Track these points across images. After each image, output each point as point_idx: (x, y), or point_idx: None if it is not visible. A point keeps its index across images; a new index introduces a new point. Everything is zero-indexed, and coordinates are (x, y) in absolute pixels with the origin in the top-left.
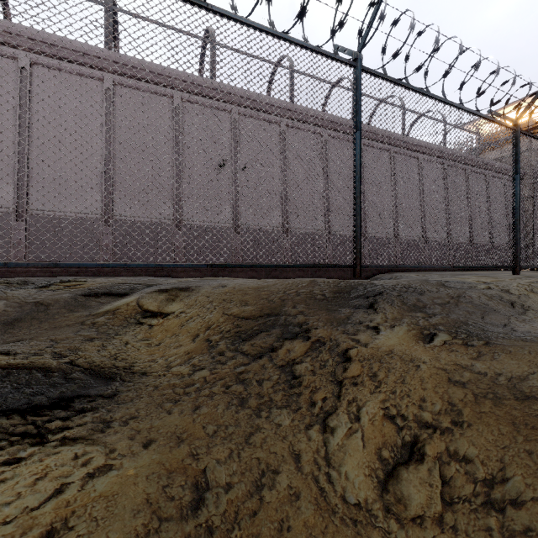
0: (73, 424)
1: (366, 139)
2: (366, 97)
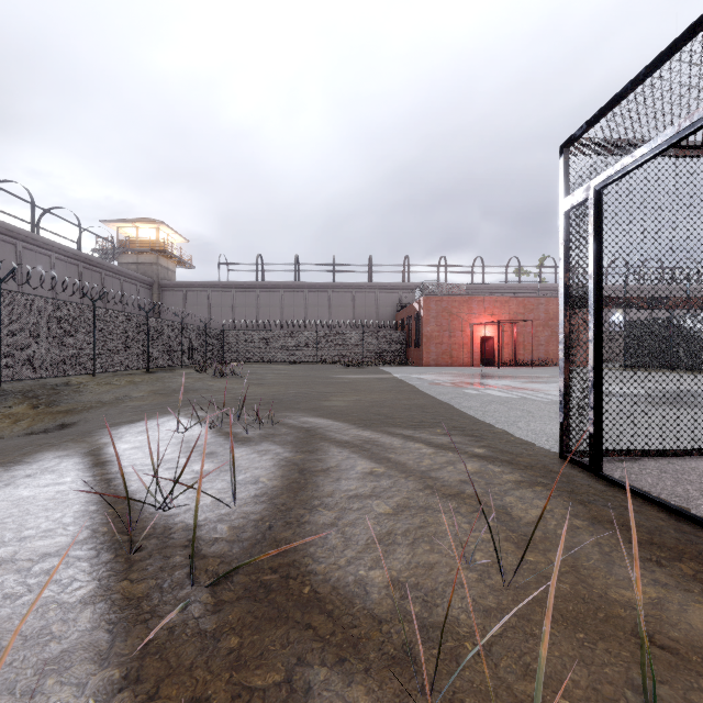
0: None
1: (4, 322)
2: (5, 302)
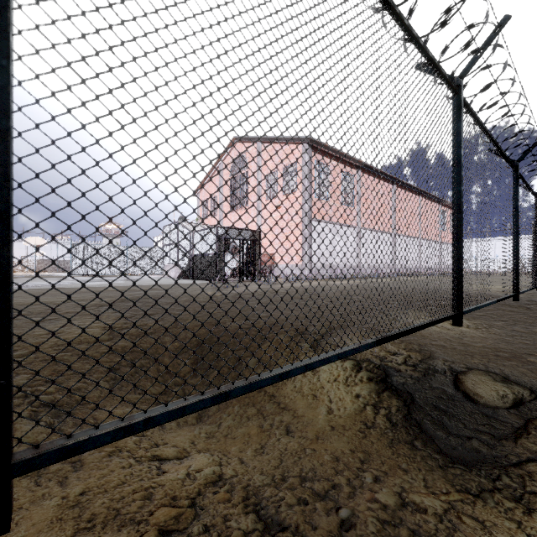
0: (379, 415)
1: None
2: None
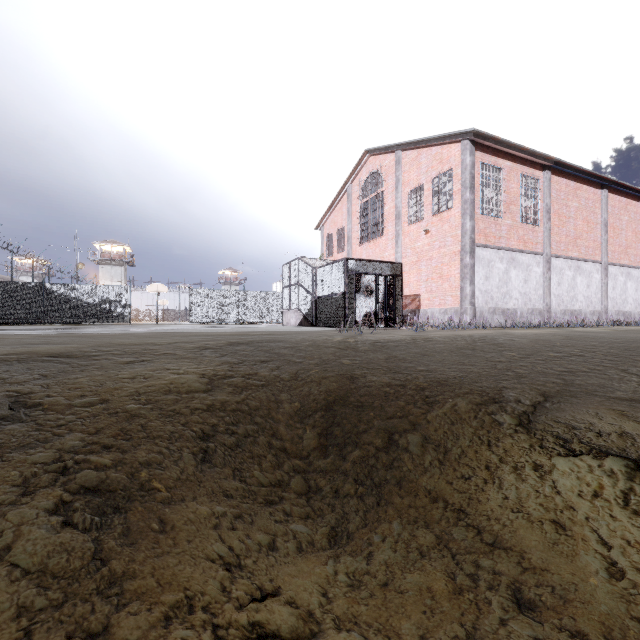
0: None
1: None
2: None
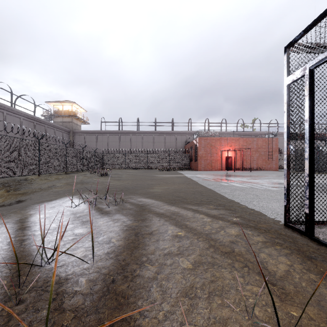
0: None
1: None
2: None
